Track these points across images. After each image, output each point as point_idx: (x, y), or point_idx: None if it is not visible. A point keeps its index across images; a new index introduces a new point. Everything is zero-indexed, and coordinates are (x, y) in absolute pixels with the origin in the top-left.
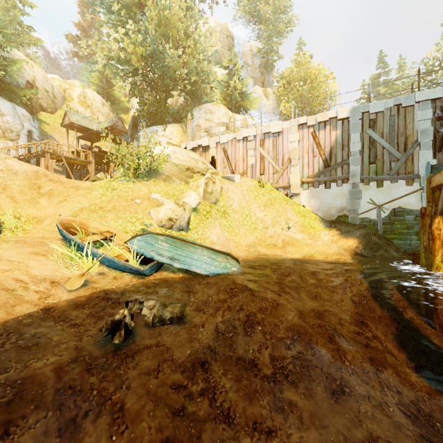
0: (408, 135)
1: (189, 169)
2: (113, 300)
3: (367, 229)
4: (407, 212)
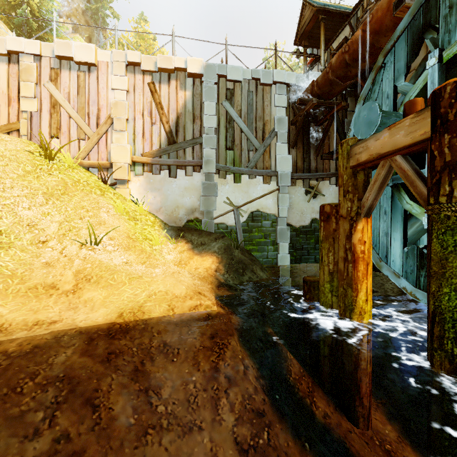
0: (266, 121)
1: None
2: None
3: (228, 239)
4: (264, 216)
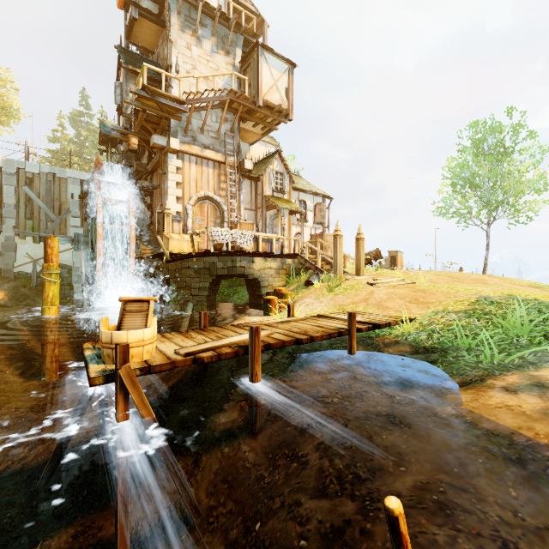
0: (62, 202)
1: None
2: None
3: (19, 282)
4: (62, 266)
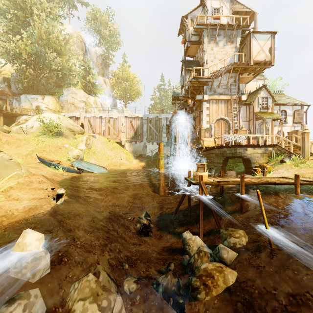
0: (160, 127)
1: (71, 130)
2: (77, 178)
3: (148, 159)
4: None
